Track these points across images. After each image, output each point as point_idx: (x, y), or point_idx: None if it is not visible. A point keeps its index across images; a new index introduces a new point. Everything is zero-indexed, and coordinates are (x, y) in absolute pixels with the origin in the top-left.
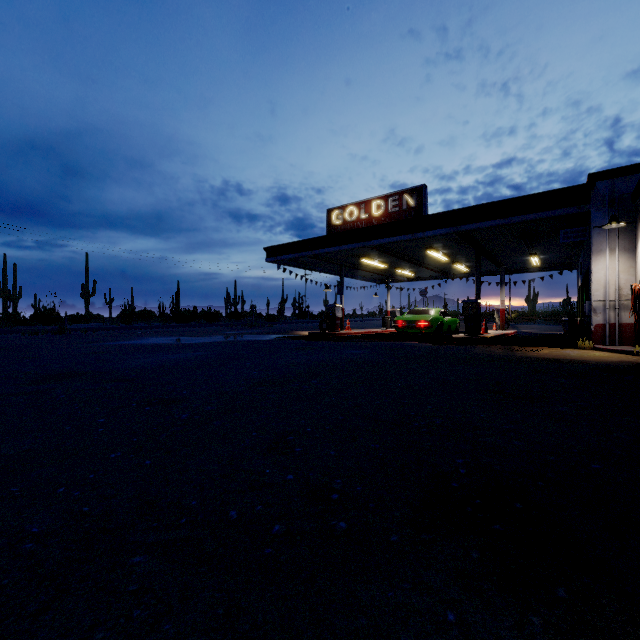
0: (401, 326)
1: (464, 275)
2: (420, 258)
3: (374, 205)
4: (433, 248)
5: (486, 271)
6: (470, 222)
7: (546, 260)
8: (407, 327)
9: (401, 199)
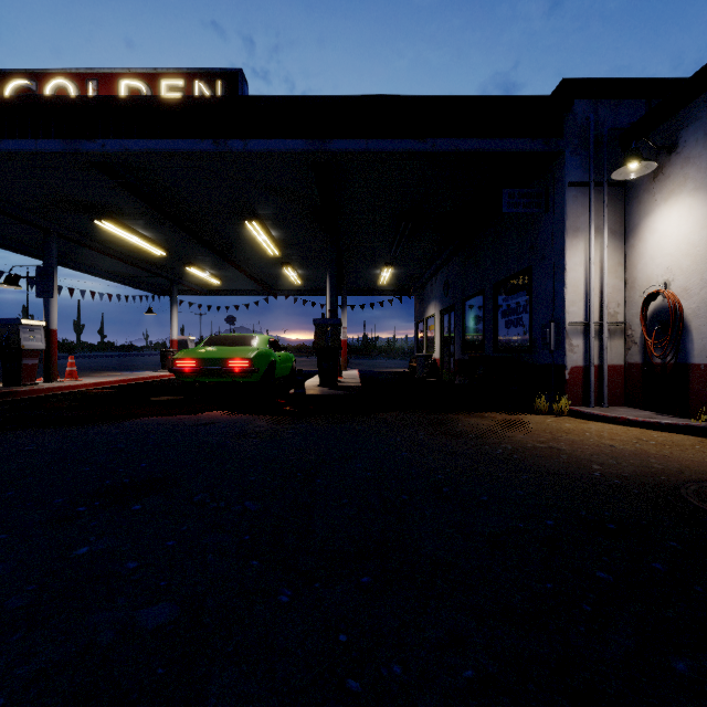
0: (190, 371)
1: (291, 292)
2: (230, 244)
3: (124, 88)
4: (257, 218)
5: (319, 289)
6: (352, 134)
7: (393, 279)
8: (204, 373)
9: (190, 90)
